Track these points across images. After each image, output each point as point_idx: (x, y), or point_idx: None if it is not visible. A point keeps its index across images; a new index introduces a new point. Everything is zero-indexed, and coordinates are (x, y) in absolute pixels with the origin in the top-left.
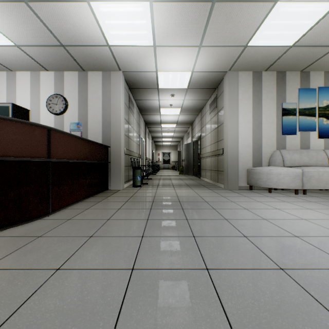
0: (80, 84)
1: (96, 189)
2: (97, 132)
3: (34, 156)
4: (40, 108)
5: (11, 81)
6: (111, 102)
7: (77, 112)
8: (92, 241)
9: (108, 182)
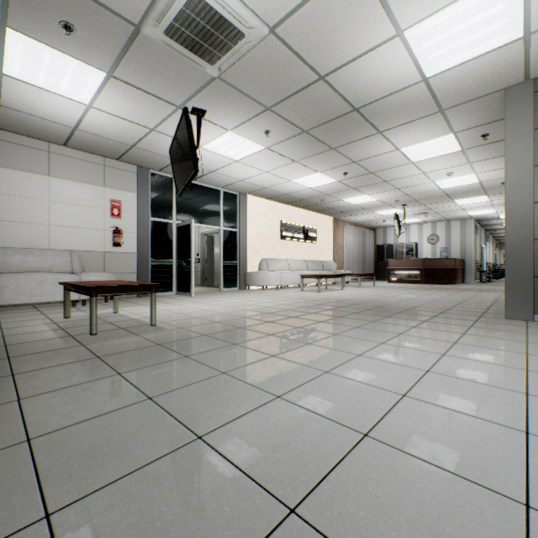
0: (446, 227)
1: (461, 281)
2: (456, 252)
3: (453, 267)
4: (423, 241)
5: (407, 230)
6: (466, 235)
7: (444, 242)
8: (478, 286)
9: (463, 278)
